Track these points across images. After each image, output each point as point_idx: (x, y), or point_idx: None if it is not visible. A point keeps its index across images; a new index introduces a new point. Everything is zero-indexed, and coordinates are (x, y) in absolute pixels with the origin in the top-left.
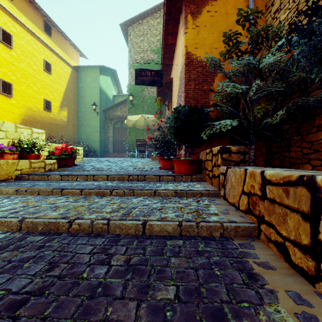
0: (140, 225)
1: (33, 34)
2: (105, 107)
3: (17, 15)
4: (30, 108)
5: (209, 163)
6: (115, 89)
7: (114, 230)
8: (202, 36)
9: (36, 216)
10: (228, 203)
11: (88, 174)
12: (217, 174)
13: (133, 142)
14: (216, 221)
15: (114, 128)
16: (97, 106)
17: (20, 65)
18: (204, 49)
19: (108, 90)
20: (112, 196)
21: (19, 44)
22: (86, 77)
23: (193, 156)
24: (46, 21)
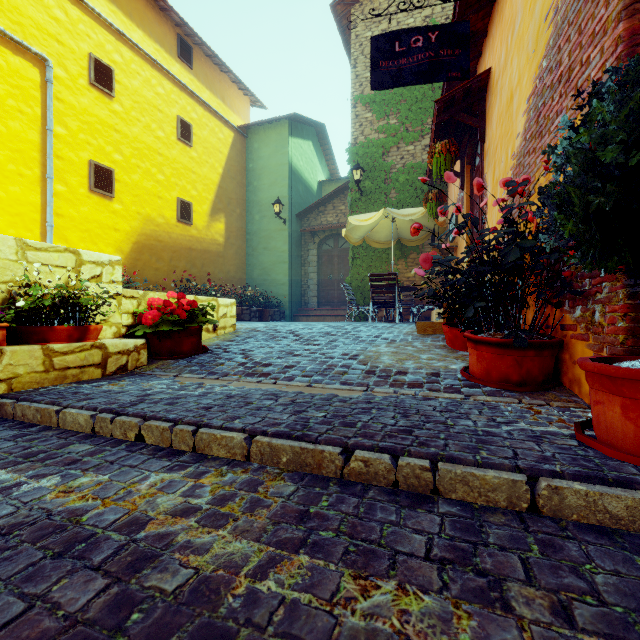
0: None
1: (157, 66)
2: (301, 208)
3: (125, 28)
4: (151, 219)
5: None
6: (323, 168)
7: None
8: None
9: None
10: None
11: (183, 415)
12: None
13: (362, 281)
14: None
15: (321, 253)
16: (283, 205)
17: (130, 130)
18: None
19: (309, 170)
20: None
21: (128, 86)
22: (262, 146)
23: None
24: (182, 36)
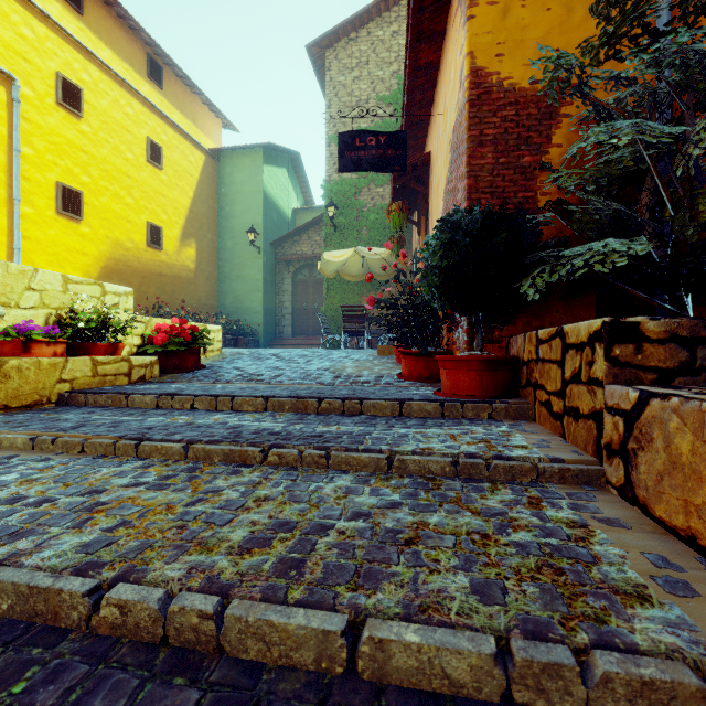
0: (336, 638)
1: (126, 86)
2: (275, 236)
3: (93, 47)
4: (120, 243)
5: (550, 369)
6: (298, 195)
7: (240, 645)
8: (516, 21)
9: (7, 554)
10: (652, 521)
11: (221, 393)
12: (586, 409)
13: (336, 311)
14: (666, 651)
15: (296, 282)
16: (258, 234)
17: (98, 151)
18: (521, 56)
19: (283, 198)
20: (267, 466)
21: (96, 106)
22: (235, 171)
23: (491, 346)
24: (152, 55)
